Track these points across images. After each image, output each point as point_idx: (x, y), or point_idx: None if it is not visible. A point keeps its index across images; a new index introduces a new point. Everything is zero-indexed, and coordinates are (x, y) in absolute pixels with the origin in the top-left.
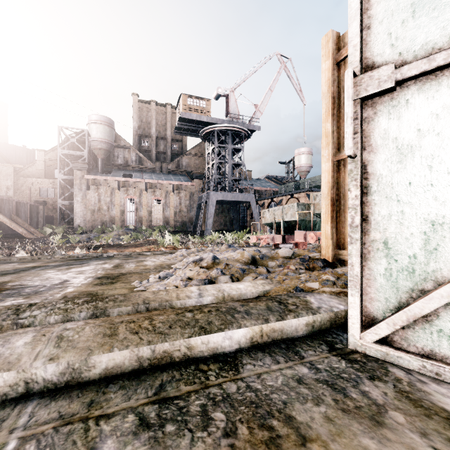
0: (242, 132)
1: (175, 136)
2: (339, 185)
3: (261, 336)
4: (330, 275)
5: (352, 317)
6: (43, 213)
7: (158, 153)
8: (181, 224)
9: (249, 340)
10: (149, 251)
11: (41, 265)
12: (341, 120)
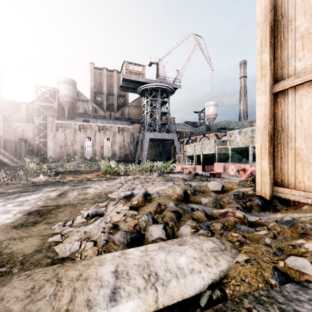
0: (168, 89)
1: (120, 93)
2: (277, 118)
3: None
4: None
5: None
6: (24, 147)
7: (108, 105)
8: (124, 156)
9: None
10: (97, 177)
11: (0, 192)
12: (280, 49)
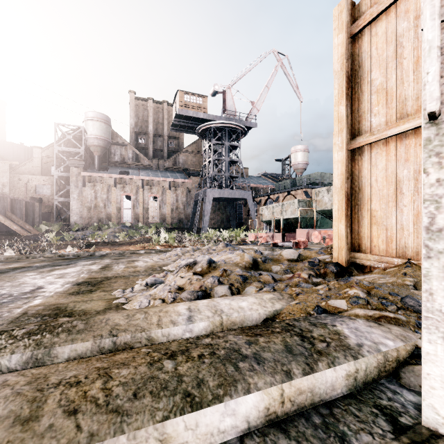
0: (239, 129)
1: (172, 134)
2: (354, 177)
3: (281, 403)
4: (358, 290)
5: (431, 377)
6: (39, 210)
7: (155, 150)
8: (178, 221)
9: (263, 412)
10: (143, 249)
11: (25, 266)
12: (357, 102)
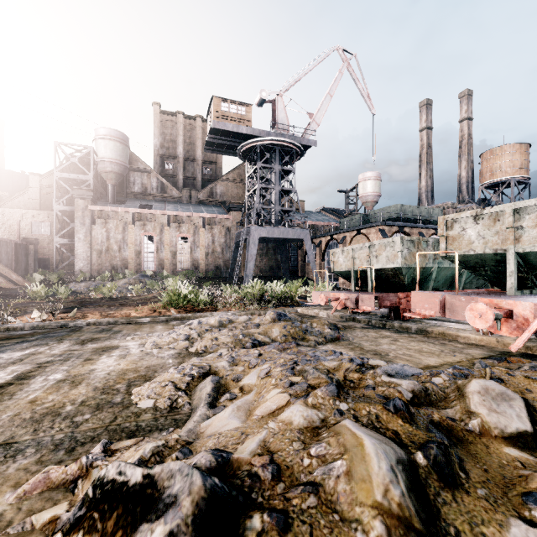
0: (293, 148)
1: (207, 157)
2: None
3: None
4: None
5: None
6: (34, 254)
7: (186, 179)
8: (214, 269)
9: None
10: (148, 316)
11: None
12: None
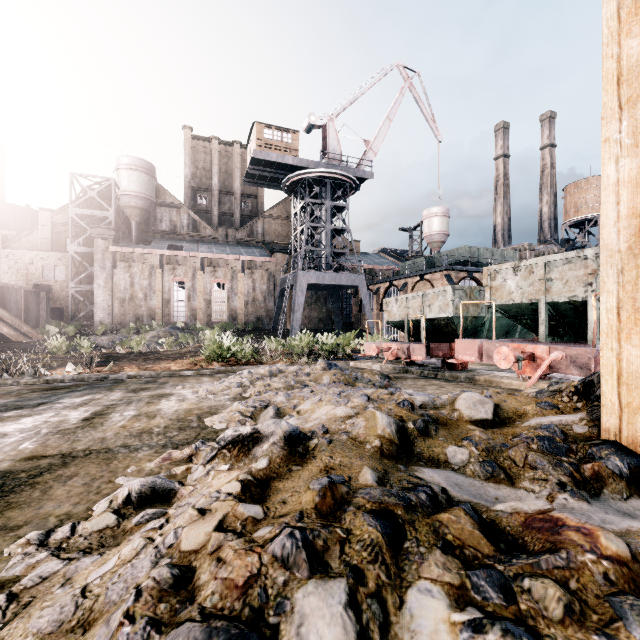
0: (347, 181)
1: (247, 190)
2: None
3: None
4: None
5: None
6: (46, 303)
7: (222, 215)
8: (255, 320)
9: None
10: (191, 369)
11: None
12: None
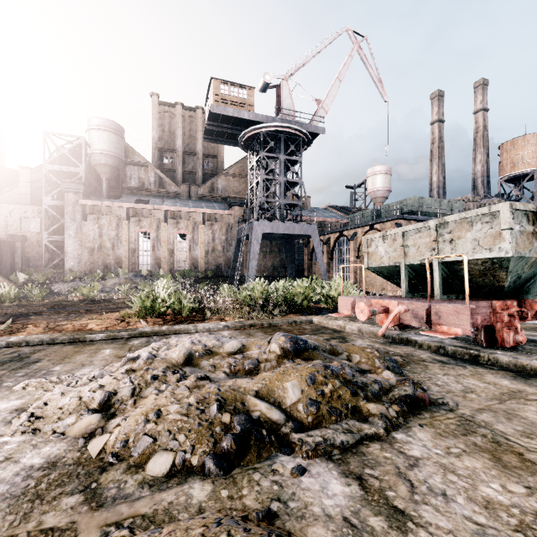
0: (300, 136)
1: (208, 151)
2: None
3: None
4: None
5: None
6: (21, 252)
7: (186, 173)
8: (215, 268)
9: None
10: (103, 330)
11: None
12: None
